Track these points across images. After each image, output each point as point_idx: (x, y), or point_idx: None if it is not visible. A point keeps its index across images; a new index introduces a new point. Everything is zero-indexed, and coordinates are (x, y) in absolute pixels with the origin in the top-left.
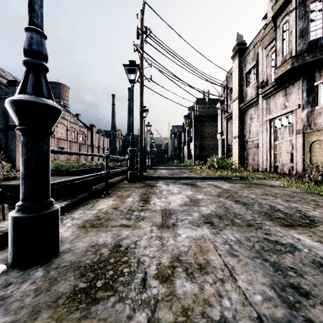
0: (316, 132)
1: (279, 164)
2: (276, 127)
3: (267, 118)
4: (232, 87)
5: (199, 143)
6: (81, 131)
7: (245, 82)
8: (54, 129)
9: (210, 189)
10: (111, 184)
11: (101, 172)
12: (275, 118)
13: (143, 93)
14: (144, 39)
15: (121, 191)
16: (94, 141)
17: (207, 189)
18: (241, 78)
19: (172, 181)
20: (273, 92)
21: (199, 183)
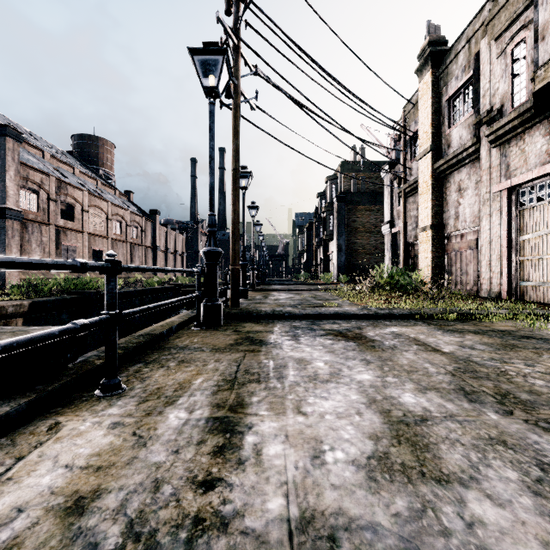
0: None
1: (532, 284)
2: (521, 205)
3: (502, 186)
4: (416, 130)
5: (346, 242)
6: (134, 222)
7: (446, 117)
8: (83, 217)
9: (412, 355)
10: (148, 341)
11: (74, 324)
12: (522, 185)
13: (238, 130)
14: (241, 11)
15: (167, 366)
16: (157, 240)
17: (406, 357)
18: (437, 110)
19: (305, 324)
20: (519, 129)
21: (371, 332)
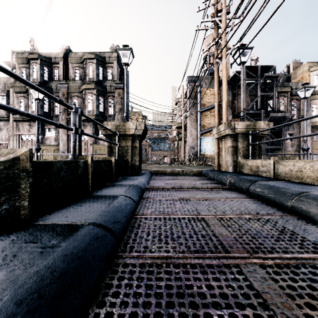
0: (45, 146)
1: None
2: (22, 139)
3: (17, 133)
4: None
5: None
6: None
7: None
8: None
9: None
10: None
11: None
12: (23, 134)
13: None
14: None
15: None
16: None
17: None
18: None
19: None
20: (23, 121)
21: None
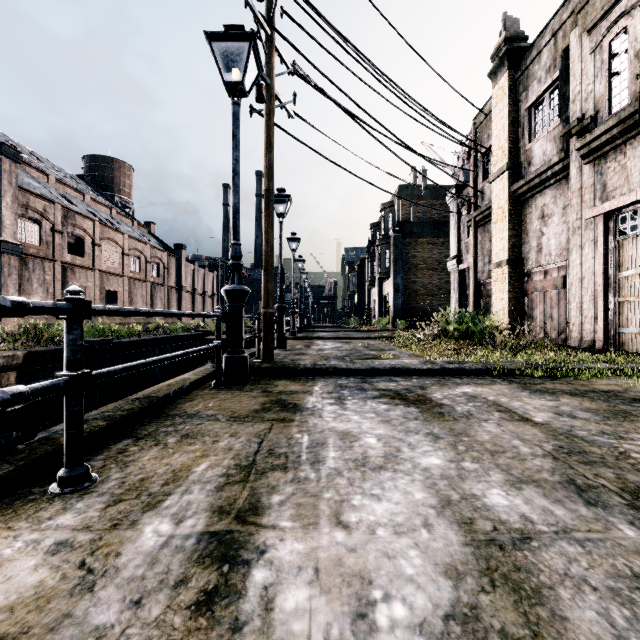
0: None
1: (635, 331)
2: (621, 234)
3: (597, 211)
4: (489, 146)
5: (405, 282)
6: (155, 258)
7: (526, 128)
8: (94, 252)
9: (495, 426)
10: (146, 407)
11: (2, 393)
12: (623, 209)
13: (272, 142)
14: None
15: (163, 444)
16: (183, 279)
17: (486, 430)
18: (515, 121)
19: (354, 382)
20: (619, 139)
21: (438, 392)
